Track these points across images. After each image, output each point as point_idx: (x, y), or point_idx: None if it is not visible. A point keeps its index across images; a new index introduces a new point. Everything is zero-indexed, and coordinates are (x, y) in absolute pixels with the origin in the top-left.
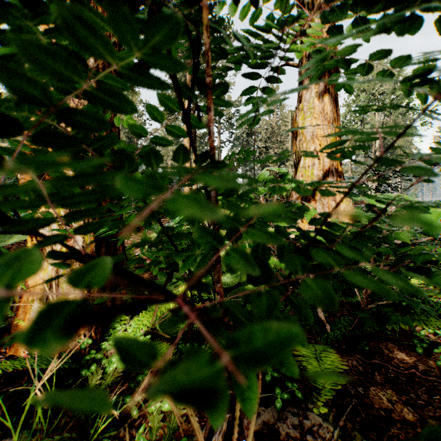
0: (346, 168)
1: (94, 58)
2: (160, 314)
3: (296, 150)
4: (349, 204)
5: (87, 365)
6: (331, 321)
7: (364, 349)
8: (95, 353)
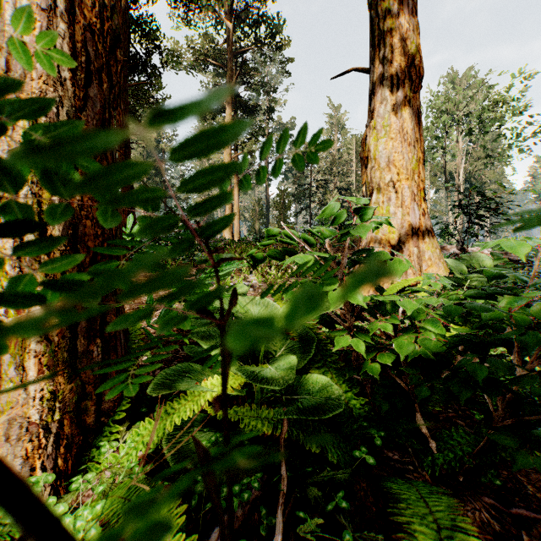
0: None
1: (66, 24)
2: (170, 427)
3: (367, 181)
4: (436, 251)
5: None
6: (432, 429)
7: (493, 484)
8: (55, 502)
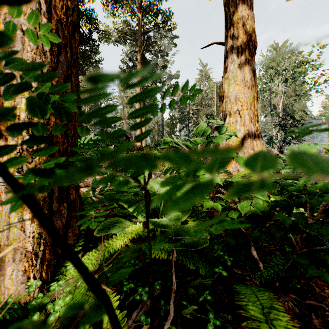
0: None
1: (46, 19)
2: (108, 254)
3: (223, 110)
4: None
5: (32, 311)
6: (261, 257)
7: (295, 287)
8: (42, 296)
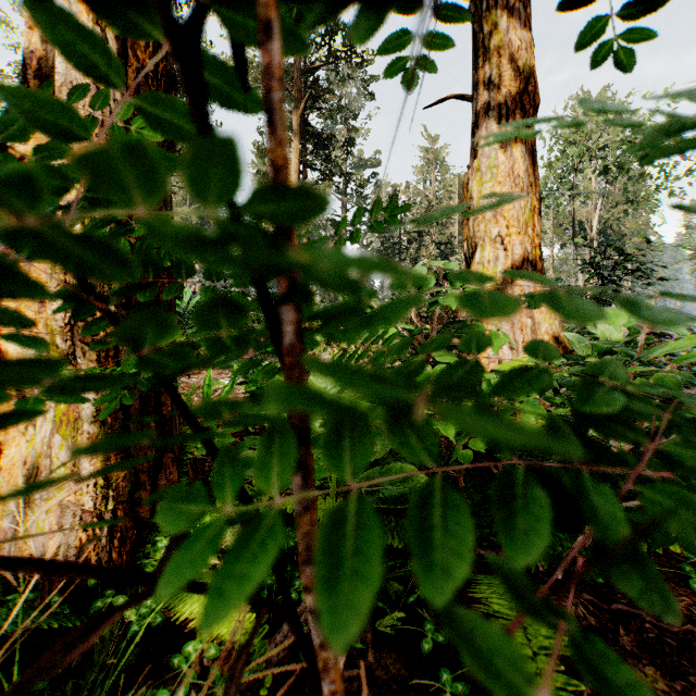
0: (545, 265)
1: None
2: None
3: (469, 235)
4: (555, 323)
5: None
6: None
7: (595, 582)
8: (114, 594)
